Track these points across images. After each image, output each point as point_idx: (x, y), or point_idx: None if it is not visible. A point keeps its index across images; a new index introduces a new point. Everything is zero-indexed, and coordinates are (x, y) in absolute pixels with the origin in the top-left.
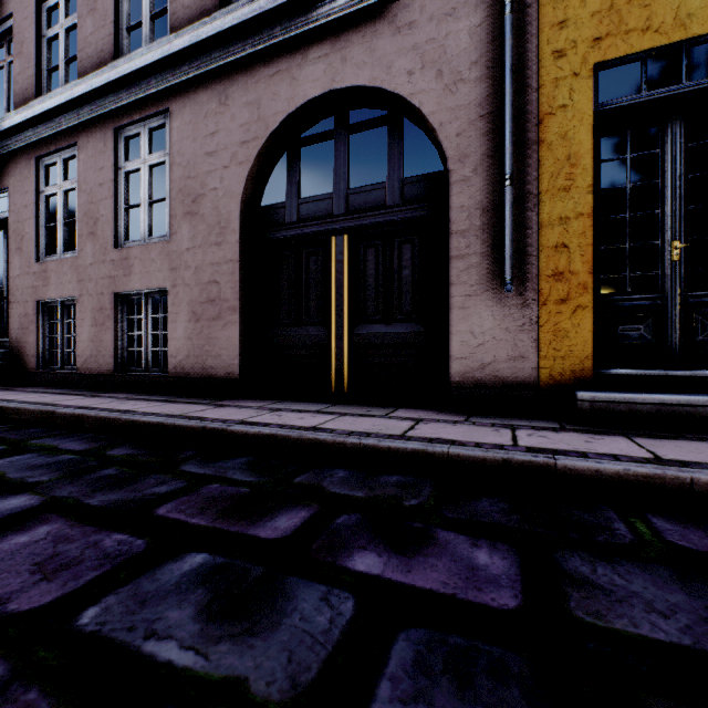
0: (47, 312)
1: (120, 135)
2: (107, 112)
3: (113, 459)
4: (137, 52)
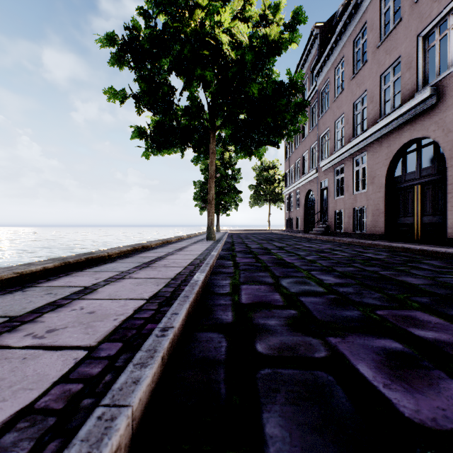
0: (336, 214)
1: (354, 159)
2: (350, 154)
3: (341, 244)
4: (357, 138)
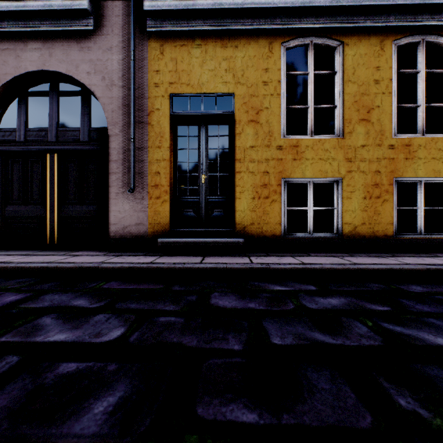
0: None
1: None
2: None
3: None
4: None
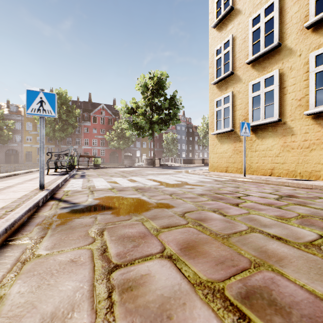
0: None
1: None
2: None
3: None
4: None
